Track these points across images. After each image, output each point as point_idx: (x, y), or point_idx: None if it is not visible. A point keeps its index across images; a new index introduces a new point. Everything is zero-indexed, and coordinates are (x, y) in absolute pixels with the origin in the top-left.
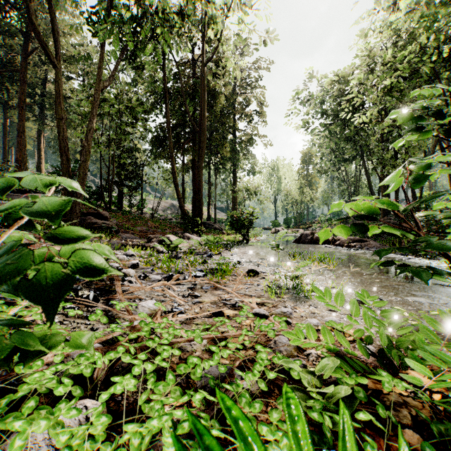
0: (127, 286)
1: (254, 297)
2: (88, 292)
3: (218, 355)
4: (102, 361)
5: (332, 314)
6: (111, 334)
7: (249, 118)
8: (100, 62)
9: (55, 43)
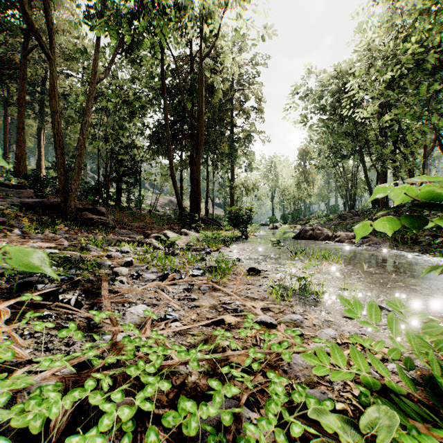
0: (116, 288)
1: (258, 301)
2: (70, 296)
3: (220, 395)
4: (60, 405)
5: (349, 322)
6: (83, 357)
7: (246, 114)
8: (96, 54)
9: (50, 35)
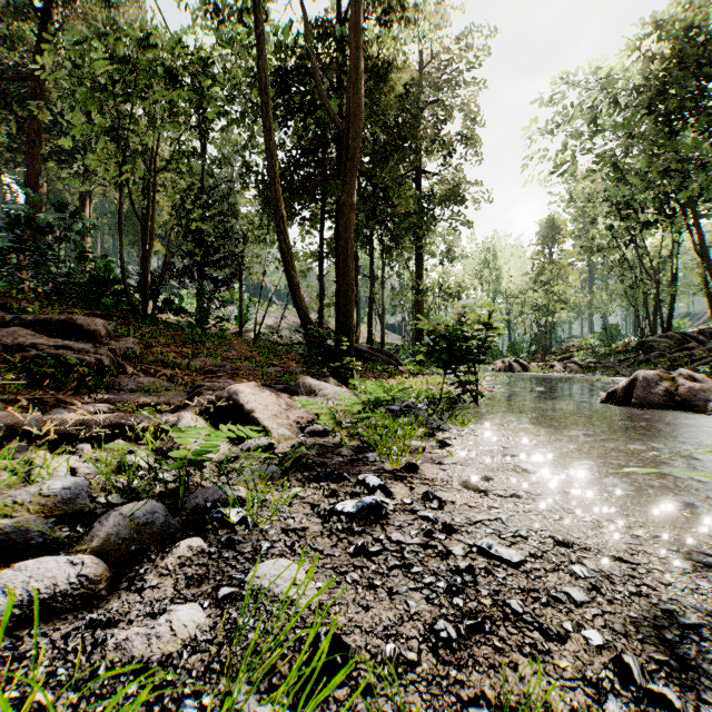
0: None
1: None
2: None
3: None
4: None
5: None
6: None
7: (447, 147)
8: None
9: None
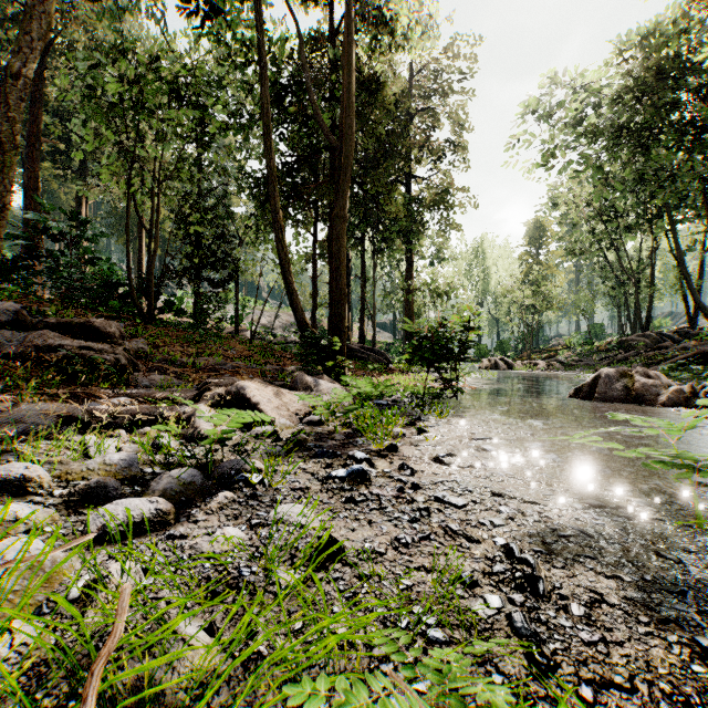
0: None
1: None
2: None
3: None
4: None
5: None
6: None
7: (436, 153)
8: None
9: None
